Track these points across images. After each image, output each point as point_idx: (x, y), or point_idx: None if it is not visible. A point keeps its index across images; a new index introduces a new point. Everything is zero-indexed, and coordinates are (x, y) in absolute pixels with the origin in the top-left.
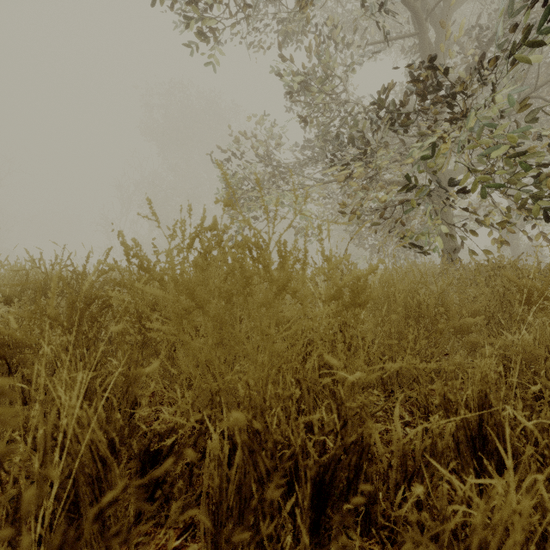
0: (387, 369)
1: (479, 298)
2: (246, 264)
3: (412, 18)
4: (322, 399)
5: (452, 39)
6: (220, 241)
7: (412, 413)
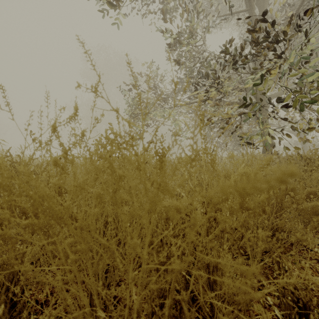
0: (281, 284)
1: (307, 180)
2: (130, 157)
3: (244, 0)
4: (199, 288)
5: (269, 14)
6: (83, 135)
7: (267, 278)
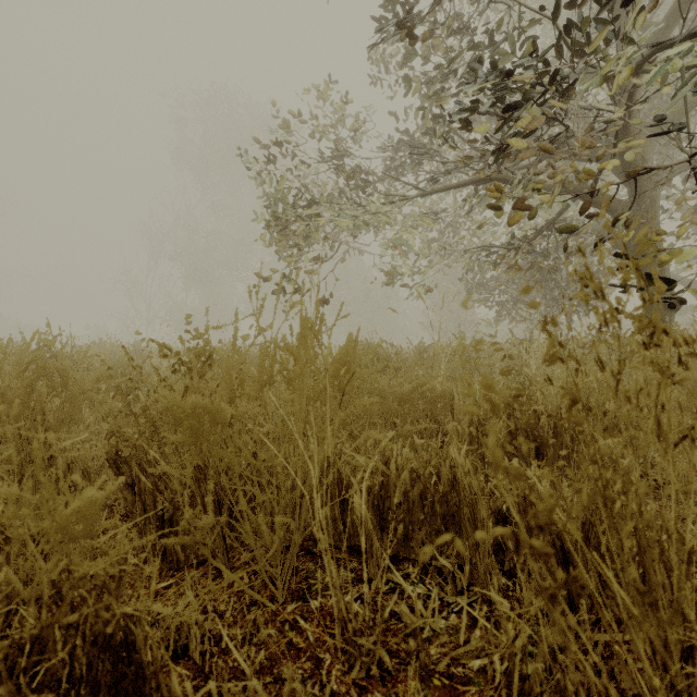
0: None
1: None
2: None
3: None
4: None
5: None
6: None
7: None
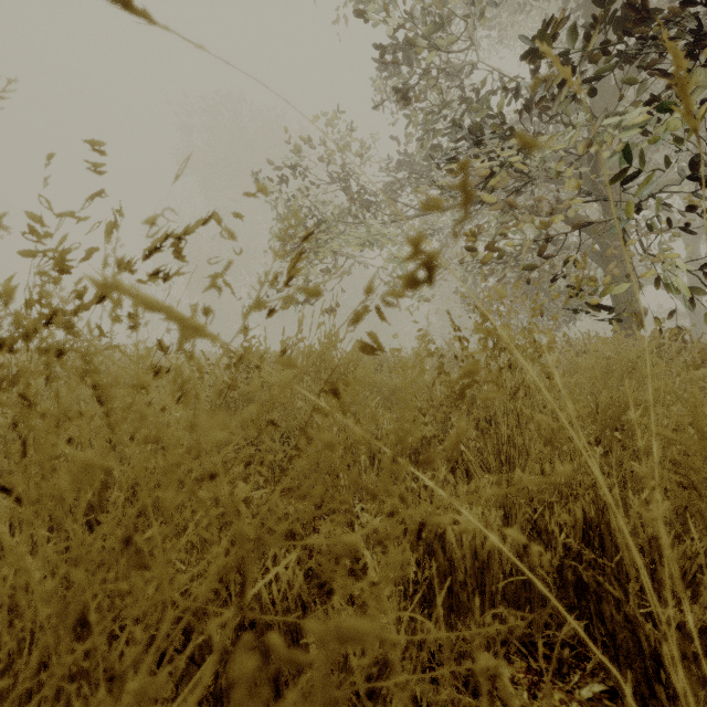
0: None
1: None
2: None
3: None
4: None
5: None
6: None
7: None
